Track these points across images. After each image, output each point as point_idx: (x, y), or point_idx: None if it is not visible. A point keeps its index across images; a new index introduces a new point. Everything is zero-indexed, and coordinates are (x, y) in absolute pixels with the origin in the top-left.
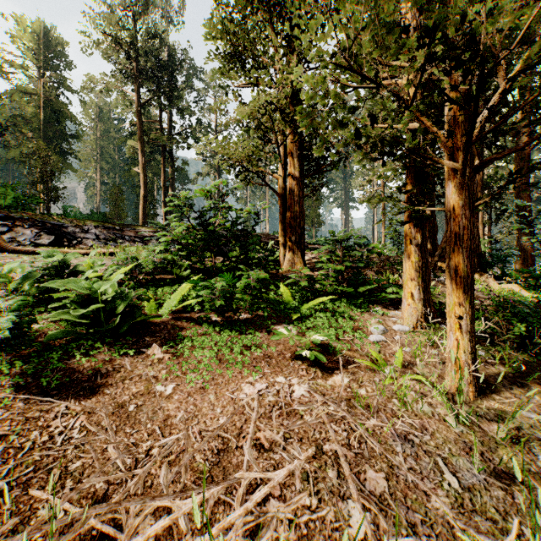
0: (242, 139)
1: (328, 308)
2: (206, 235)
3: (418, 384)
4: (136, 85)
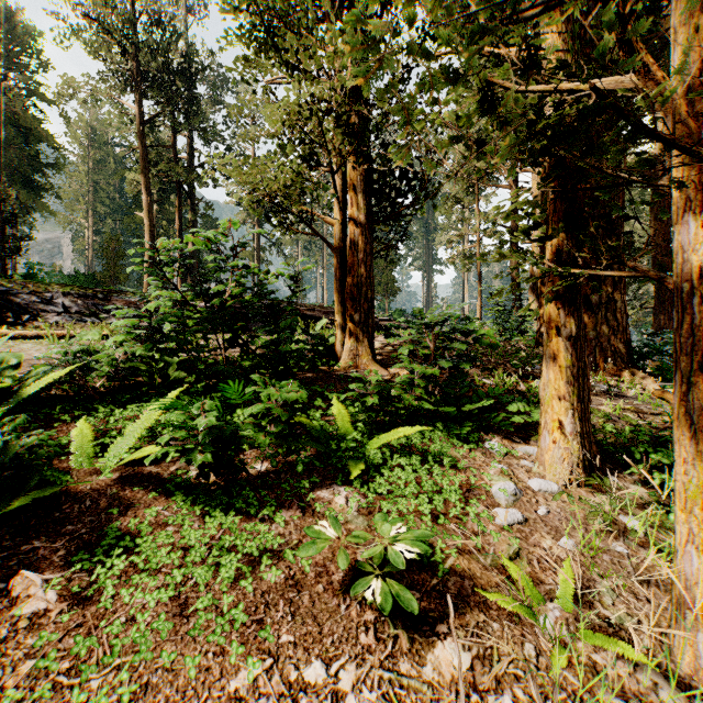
0: None
1: (413, 442)
2: (208, 313)
3: (622, 661)
4: (139, 95)
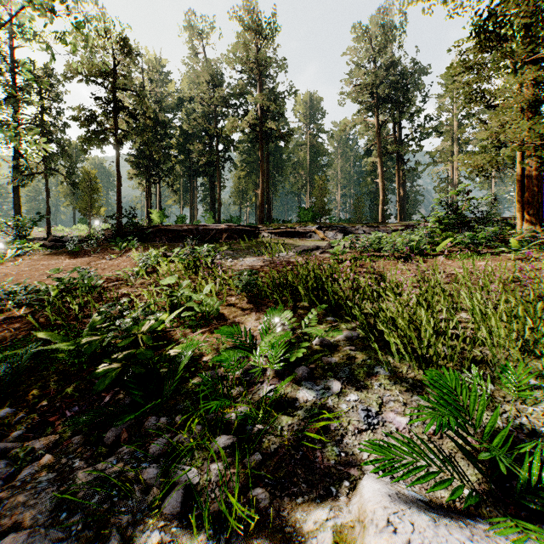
0: (481, 146)
1: None
2: (455, 216)
3: None
4: (376, 113)
